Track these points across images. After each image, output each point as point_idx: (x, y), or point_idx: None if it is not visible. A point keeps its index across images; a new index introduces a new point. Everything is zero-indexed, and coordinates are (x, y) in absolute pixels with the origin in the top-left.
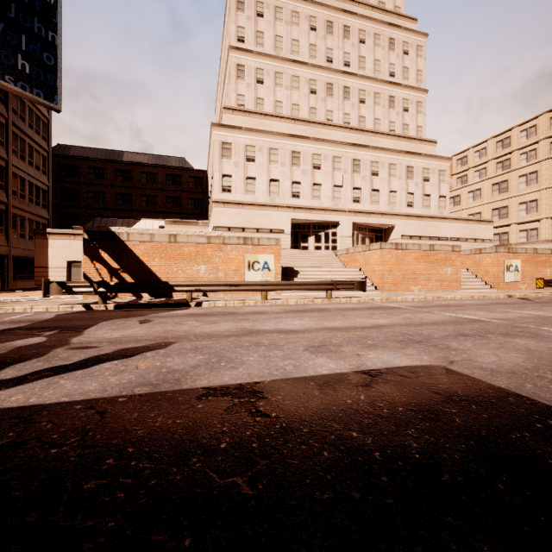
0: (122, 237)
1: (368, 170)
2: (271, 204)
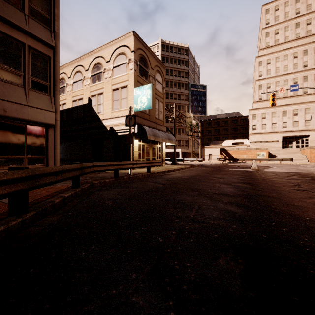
0: (227, 149)
1: None
2: (272, 132)
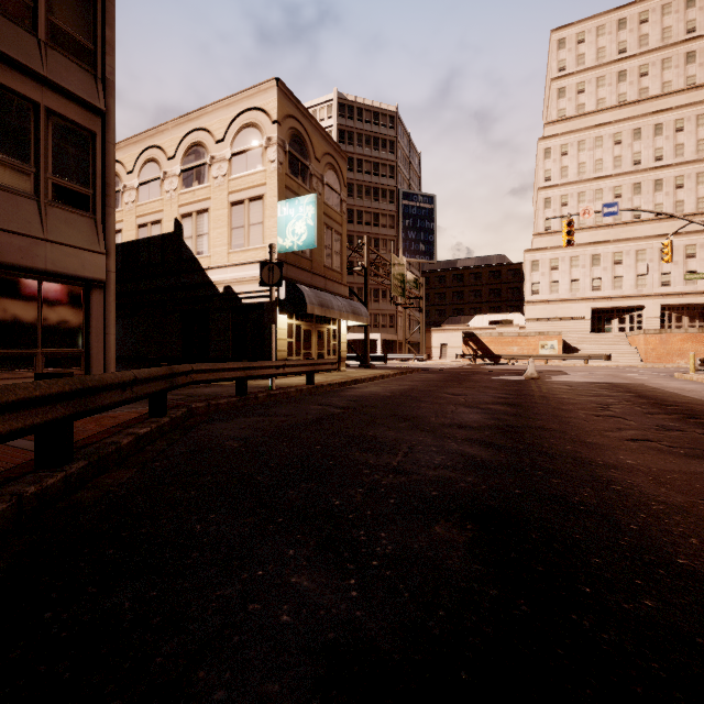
0: (478, 335)
1: (681, 254)
2: (572, 299)
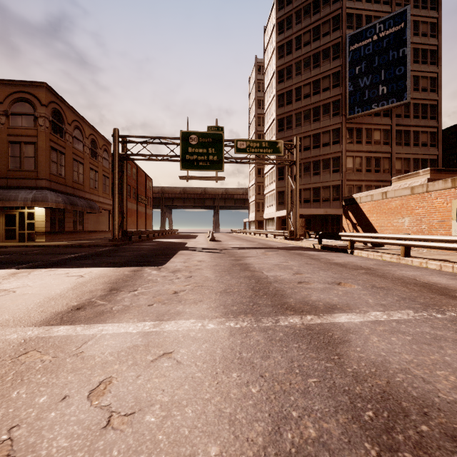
0: (357, 201)
1: None
2: None
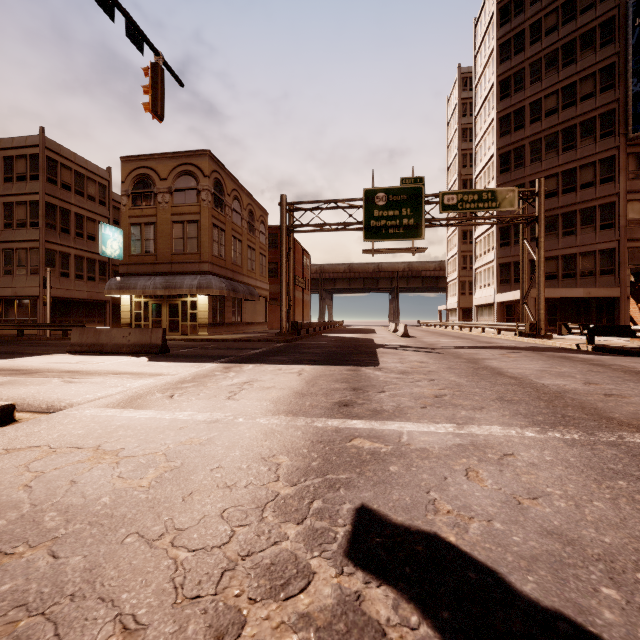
0: None
1: None
2: None
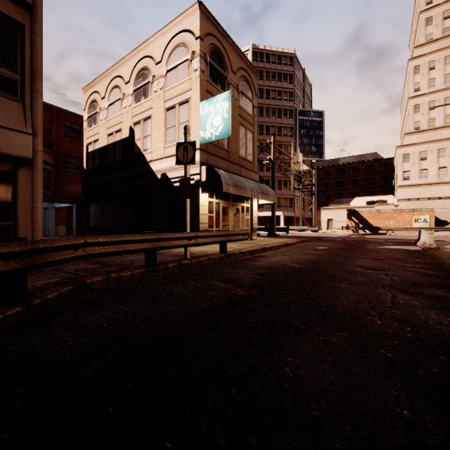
0: (359, 212)
1: None
2: (439, 182)
